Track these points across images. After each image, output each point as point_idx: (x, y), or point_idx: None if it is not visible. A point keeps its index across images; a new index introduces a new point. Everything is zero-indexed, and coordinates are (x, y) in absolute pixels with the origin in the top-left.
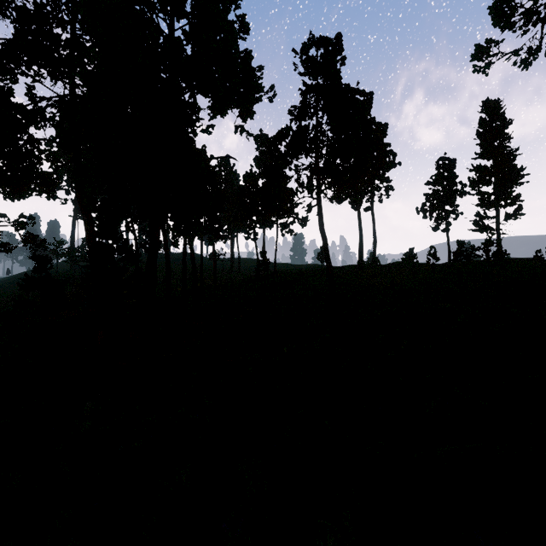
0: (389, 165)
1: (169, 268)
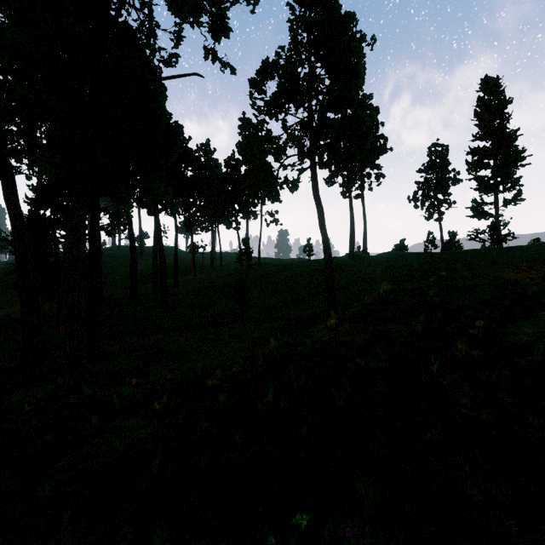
0: (380, 150)
1: (134, 253)
